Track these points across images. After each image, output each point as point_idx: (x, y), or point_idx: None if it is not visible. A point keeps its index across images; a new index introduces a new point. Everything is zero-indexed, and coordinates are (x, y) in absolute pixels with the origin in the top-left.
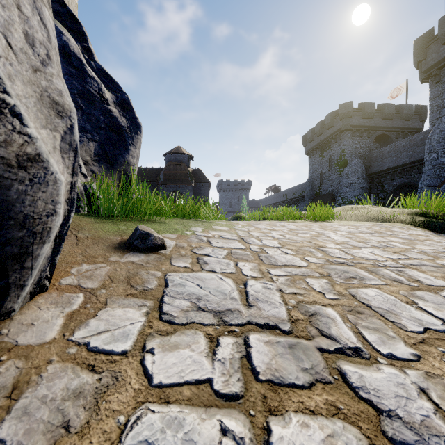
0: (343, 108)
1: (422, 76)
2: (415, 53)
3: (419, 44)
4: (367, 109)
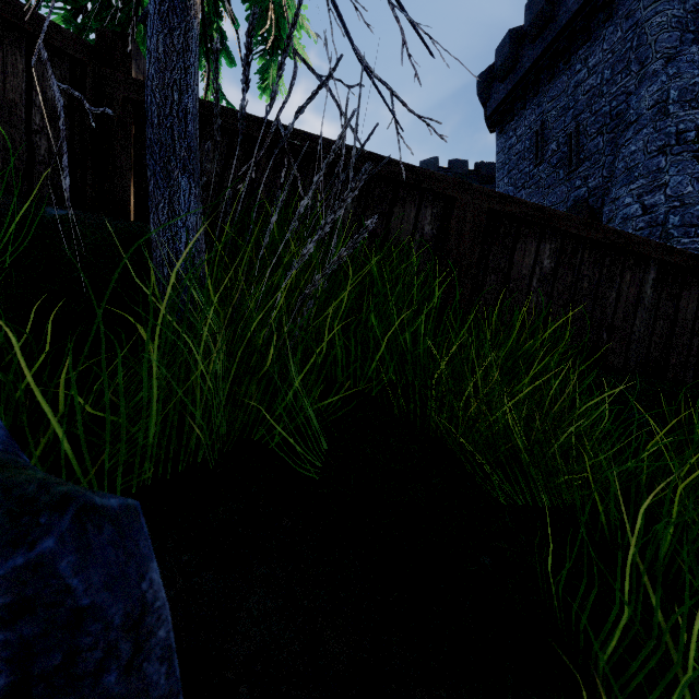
0: (425, 166)
1: (487, 124)
2: (478, 93)
3: (483, 80)
4: (457, 169)
